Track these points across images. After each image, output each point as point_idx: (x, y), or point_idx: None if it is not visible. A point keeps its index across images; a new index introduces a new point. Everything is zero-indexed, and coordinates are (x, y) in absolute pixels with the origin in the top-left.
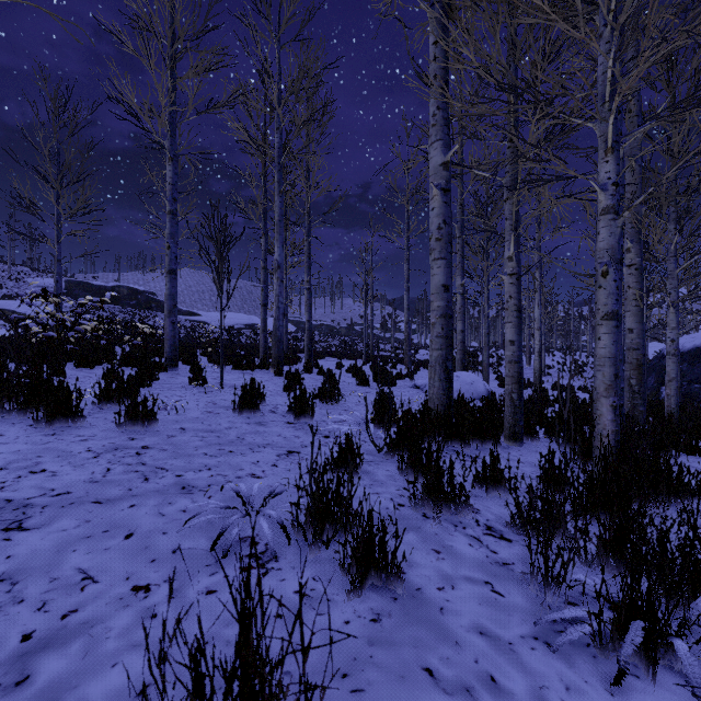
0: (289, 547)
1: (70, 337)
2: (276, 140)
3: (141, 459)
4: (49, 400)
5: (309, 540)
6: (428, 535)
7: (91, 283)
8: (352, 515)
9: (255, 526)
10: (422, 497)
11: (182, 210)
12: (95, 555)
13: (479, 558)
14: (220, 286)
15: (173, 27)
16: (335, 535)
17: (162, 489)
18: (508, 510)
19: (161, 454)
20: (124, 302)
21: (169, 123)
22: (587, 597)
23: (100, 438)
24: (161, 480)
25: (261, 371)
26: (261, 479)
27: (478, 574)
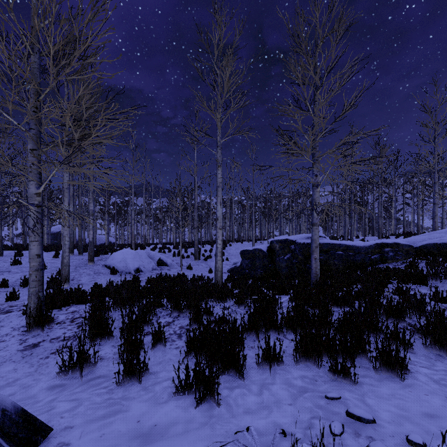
0: None
1: None
2: None
3: None
4: None
5: None
6: None
7: None
8: None
9: None
10: None
11: None
12: None
13: None
14: None
15: None
16: None
17: None
18: None
19: None
20: None
21: None
22: None
23: None
24: None
25: None
26: None
27: None
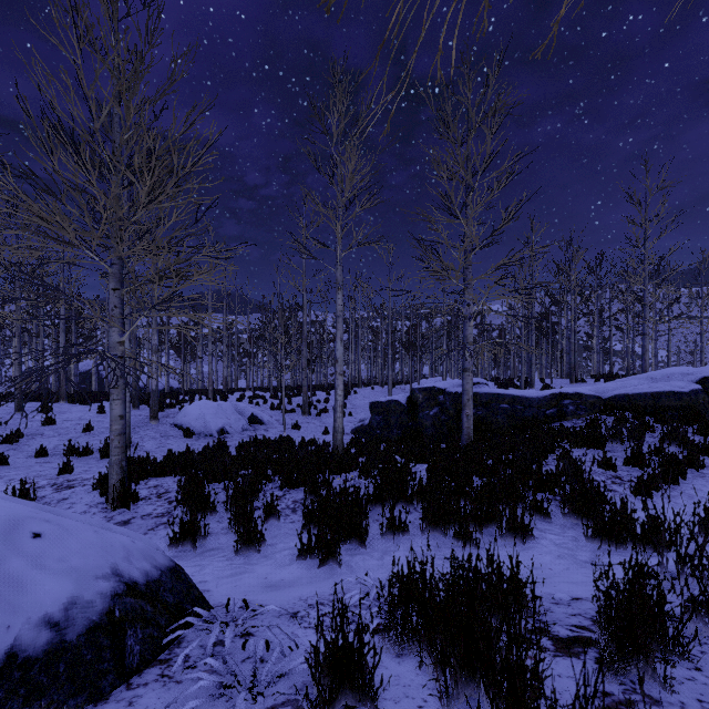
0: None
1: None
2: None
3: None
4: None
5: None
6: None
7: None
8: None
9: None
10: None
11: None
12: None
13: None
14: None
15: None
16: None
17: None
18: None
19: None
20: None
21: None
22: None
23: None
24: None
25: None
26: None
27: None
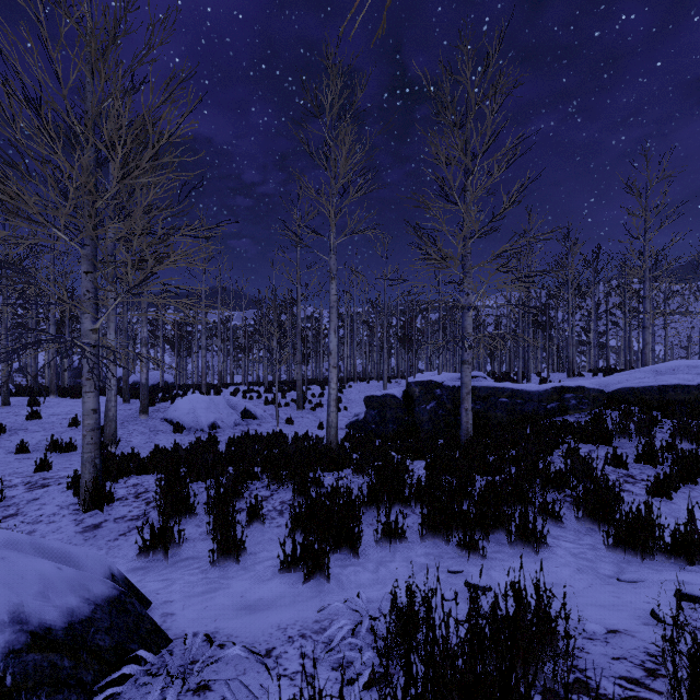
0: None
1: None
2: None
3: None
4: None
5: None
6: None
7: None
8: None
9: None
10: None
11: None
12: None
13: None
14: None
15: None
16: None
17: None
18: None
19: None
20: None
21: None
22: None
23: None
24: None
25: None
26: None
27: None
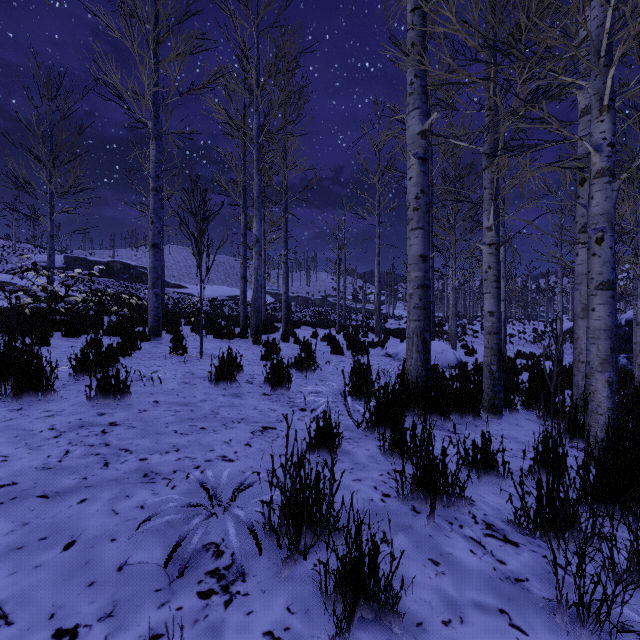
0: (260, 557)
1: (61, 308)
2: (255, 121)
3: (106, 438)
4: (17, 373)
5: (283, 547)
6: (421, 537)
7: (88, 258)
8: (333, 517)
9: (221, 527)
10: (410, 488)
11: (168, 190)
12: (20, 577)
13: (485, 571)
14: (200, 258)
15: (156, 11)
16: (315, 551)
17: (121, 476)
18: (505, 500)
19: (128, 431)
20: (117, 276)
21: (152, 104)
22: (630, 633)
23: (67, 414)
24: (122, 465)
25: (240, 340)
26: (232, 462)
27: (488, 597)
